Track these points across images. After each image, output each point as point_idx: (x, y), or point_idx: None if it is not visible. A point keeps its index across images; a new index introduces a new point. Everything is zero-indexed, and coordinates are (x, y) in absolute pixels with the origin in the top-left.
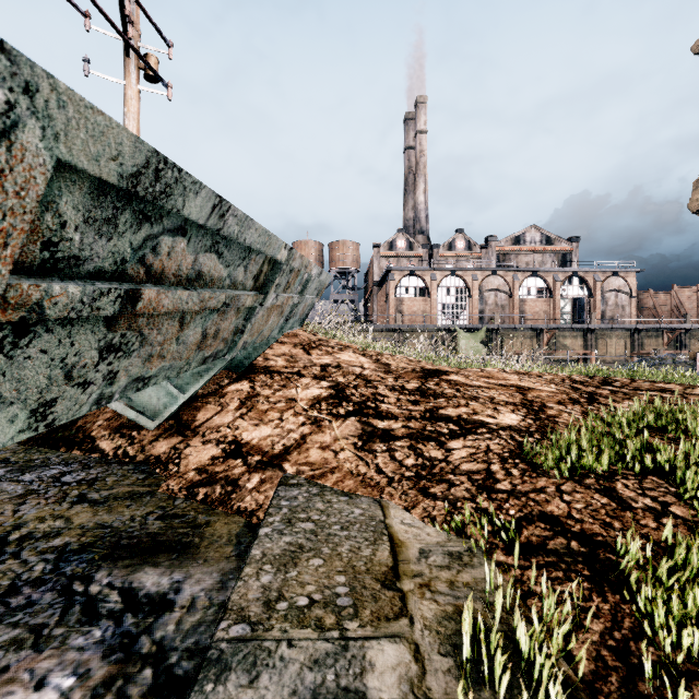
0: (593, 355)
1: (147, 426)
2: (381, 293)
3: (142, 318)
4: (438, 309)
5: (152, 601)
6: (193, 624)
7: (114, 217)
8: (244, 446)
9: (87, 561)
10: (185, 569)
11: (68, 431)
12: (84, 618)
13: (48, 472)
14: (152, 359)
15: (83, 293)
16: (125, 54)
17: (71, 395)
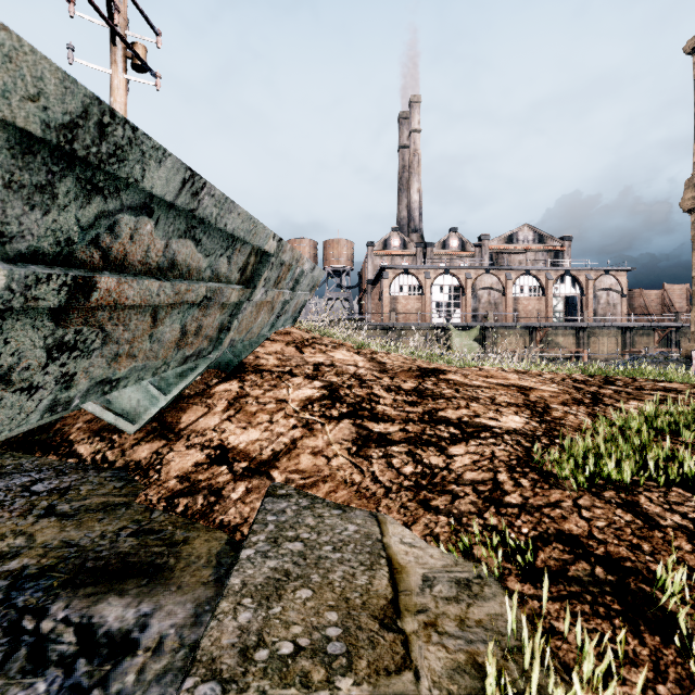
0: (585, 353)
1: (127, 430)
2: (375, 291)
3: (102, 311)
4: (432, 307)
5: (112, 641)
6: (158, 672)
7: (49, 185)
8: (230, 451)
9: (44, 589)
10: (155, 599)
11: (45, 435)
12: (29, 666)
13: (18, 480)
14: (119, 359)
15: (10, 278)
16: (111, 42)
17: (12, 403)
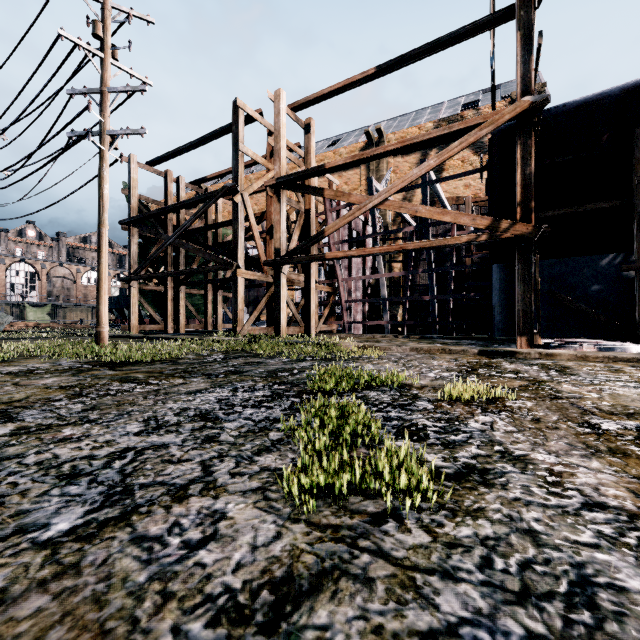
0: None
1: None
2: None
3: None
4: (8, 287)
5: None
6: None
7: None
8: None
9: None
10: None
11: None
12: None
13: None
14: None
15: None
16: None
17: None
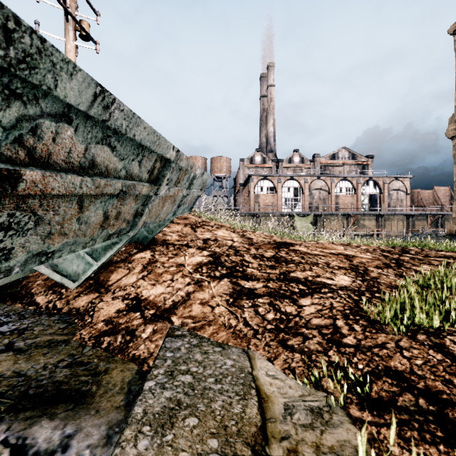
0: (383, 231)
1: (70, 286)
2: (245, 191)
3: (32, 199)
4: (282, 201)
5: None
6: None
7: None
8: (142, 301)
9: None
10: (77, 421)
11: (14, 289)
12: None
13: None
14: (53, 237)
15: None
16: (65, 19)
17: None
